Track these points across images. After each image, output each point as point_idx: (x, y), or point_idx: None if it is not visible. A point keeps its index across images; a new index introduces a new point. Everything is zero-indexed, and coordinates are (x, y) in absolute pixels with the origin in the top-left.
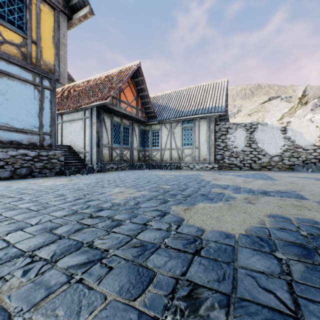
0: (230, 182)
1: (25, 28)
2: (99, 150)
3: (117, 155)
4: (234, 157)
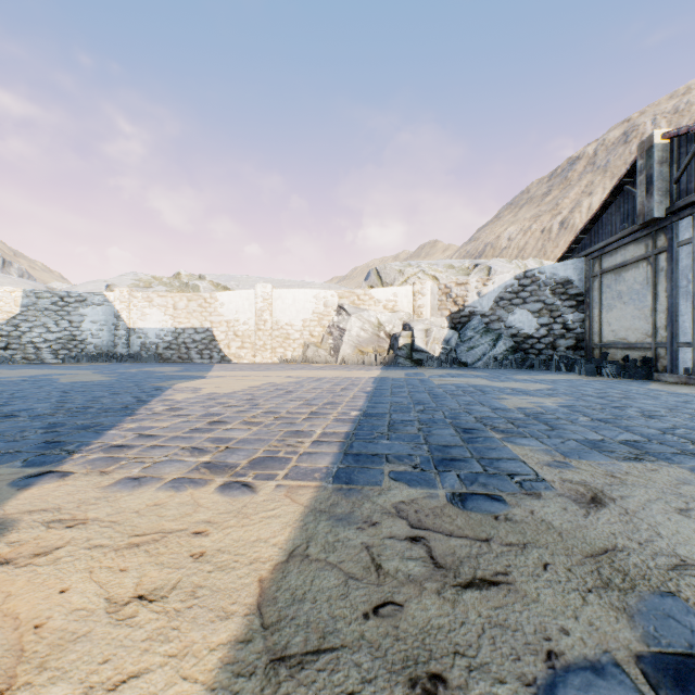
0: None
1: None
2: None
3: None
4: None
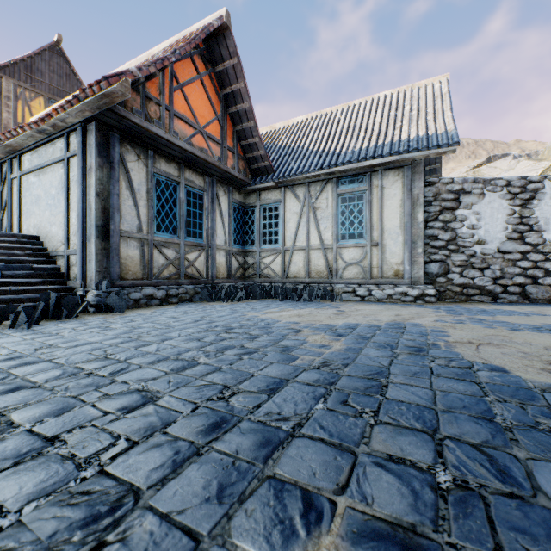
0: None
1: None
2: (108, 247)
3: (167, 263)
4: (477, 268)
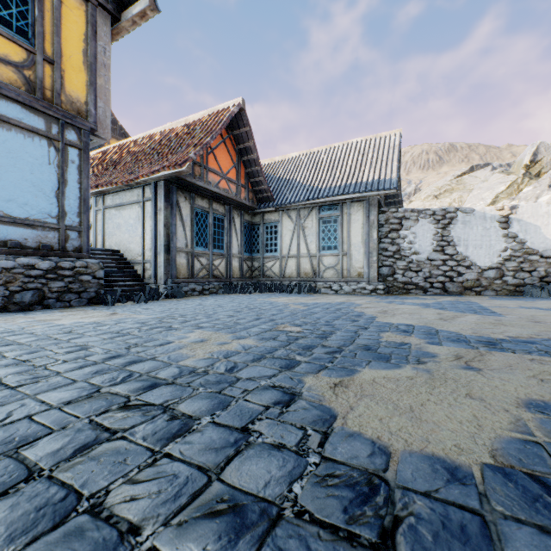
0: (413, 318)
1: (32, 33)
2: (170, 258)
3: (202, 268)
4: (414, 270)
